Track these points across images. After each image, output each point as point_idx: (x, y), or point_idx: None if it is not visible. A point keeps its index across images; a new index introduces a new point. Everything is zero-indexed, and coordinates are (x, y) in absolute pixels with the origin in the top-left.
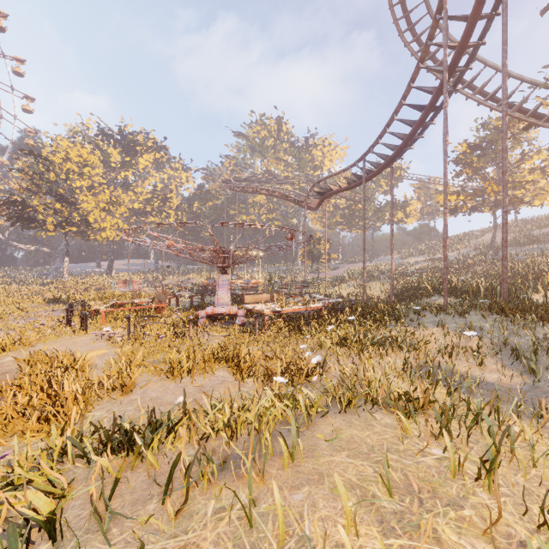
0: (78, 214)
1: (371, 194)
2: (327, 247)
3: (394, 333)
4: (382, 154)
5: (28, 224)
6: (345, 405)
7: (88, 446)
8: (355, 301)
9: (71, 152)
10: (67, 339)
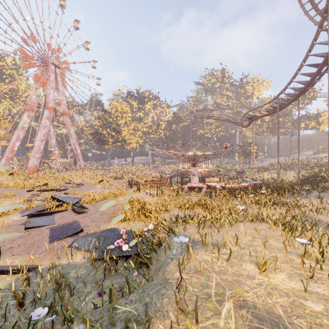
0: (121, 136)
1: (288, 111)
2: (255, 148)
3: (287, 200)
4: (290, 94)
5: (102, 142)
6: (251, 220)
7: (173, 218)
8: (273, 183)
9: (118, 107)
10: (134, 194)
